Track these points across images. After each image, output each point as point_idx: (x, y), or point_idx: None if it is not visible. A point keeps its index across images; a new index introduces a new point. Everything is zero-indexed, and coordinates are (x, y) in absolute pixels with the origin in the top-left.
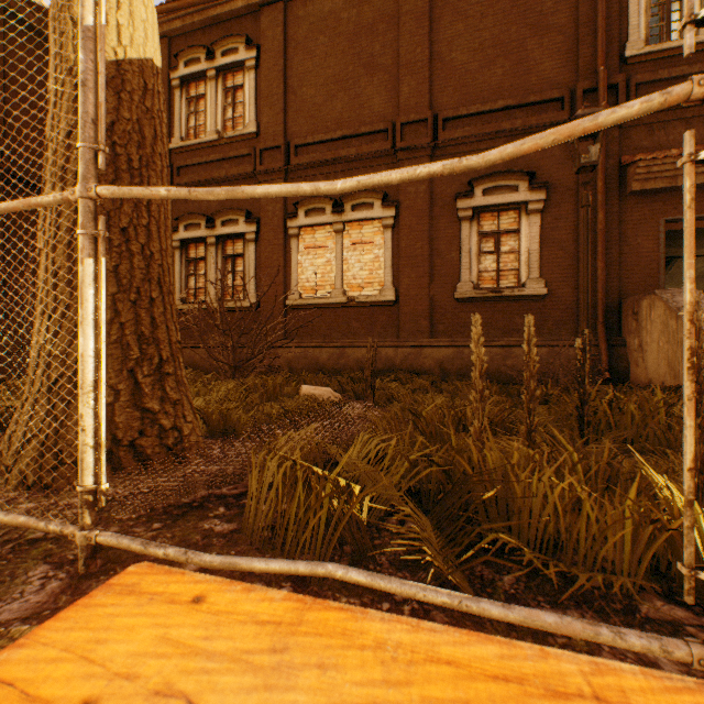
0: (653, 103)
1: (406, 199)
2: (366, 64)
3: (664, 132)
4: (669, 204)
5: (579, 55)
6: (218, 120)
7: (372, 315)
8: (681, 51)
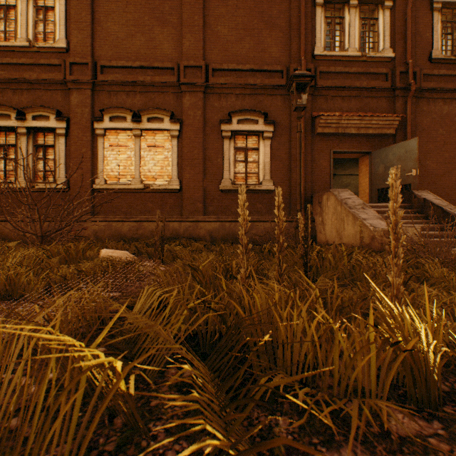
0: None
1: (187, 119)
2: (159, 18)
3: (333, 102)
4: (335, 142)
5: (291, 47)
6: (29, 30)
7: (163, 198)
8: (340, 58)
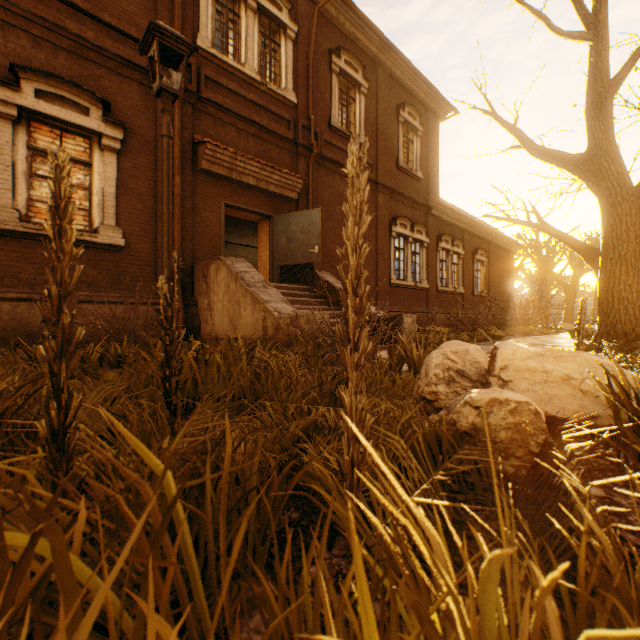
0: None
1: None
2: None
3: (225, 131)
4: (228, 191)
5: (159, 11)
6: None
7: None
8: (235, 72)
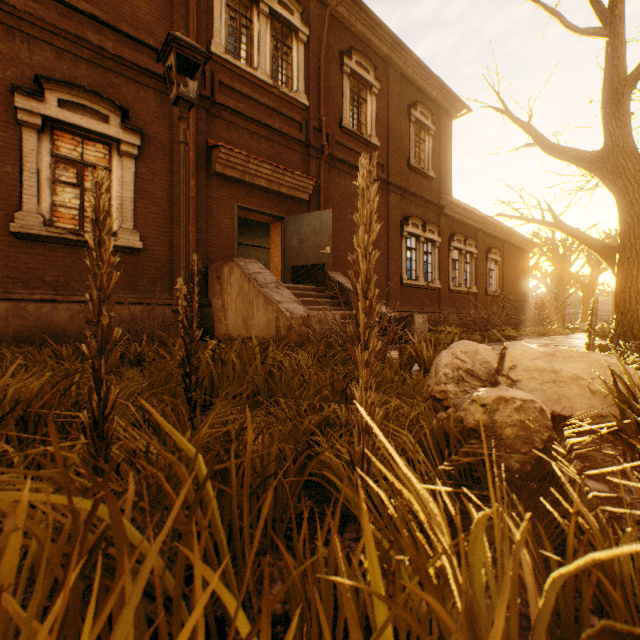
0: None
1: None
2: None
3: (238, 134)
4: (241, 193)
5: (174, 19)
6: None
7: None
8: (248, 76)
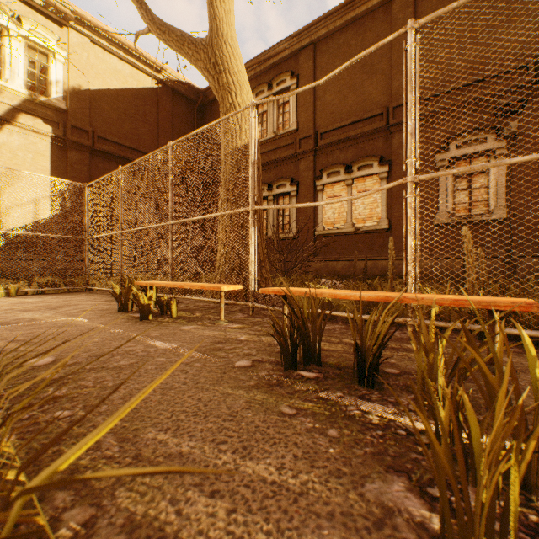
0: (395, 184)
1: (396, 158)
2: (368, 71)
3: None
4: None
5: None
6: (274, 125)
7: (372, 238)
8: None
